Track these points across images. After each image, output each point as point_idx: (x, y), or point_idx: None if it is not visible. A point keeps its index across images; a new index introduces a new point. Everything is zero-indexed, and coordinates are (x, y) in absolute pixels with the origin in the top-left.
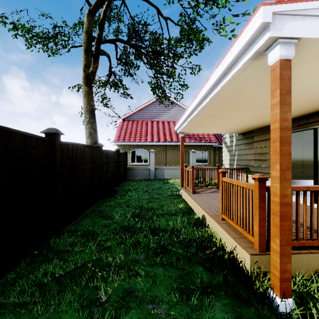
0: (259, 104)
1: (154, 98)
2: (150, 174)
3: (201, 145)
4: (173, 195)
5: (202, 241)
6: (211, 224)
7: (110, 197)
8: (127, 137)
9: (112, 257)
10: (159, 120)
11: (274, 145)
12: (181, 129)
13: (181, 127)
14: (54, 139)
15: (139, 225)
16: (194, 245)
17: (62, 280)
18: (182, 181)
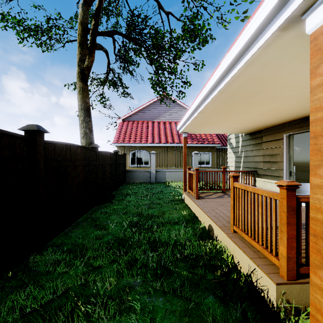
0: (276, 97)
1: (155, 98)
2: (151, 177)
3: (203, 147)
4: (175, 200)
5: (210, 260)
6: (219, 237)
7: (107, 202)
8: (127, 138)
9: (101, 282)
10: (160, 121)
11: (317, 142)
12: (184, 129)
13: (184, 126)
14: (35, 138)
15: (136, 237)
16: (201, 264)
17: (30, 321)
18: (185, 184)
